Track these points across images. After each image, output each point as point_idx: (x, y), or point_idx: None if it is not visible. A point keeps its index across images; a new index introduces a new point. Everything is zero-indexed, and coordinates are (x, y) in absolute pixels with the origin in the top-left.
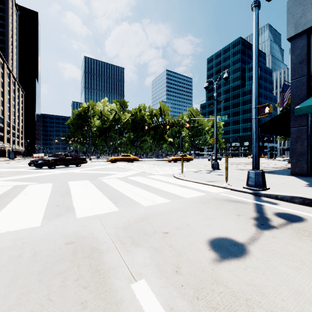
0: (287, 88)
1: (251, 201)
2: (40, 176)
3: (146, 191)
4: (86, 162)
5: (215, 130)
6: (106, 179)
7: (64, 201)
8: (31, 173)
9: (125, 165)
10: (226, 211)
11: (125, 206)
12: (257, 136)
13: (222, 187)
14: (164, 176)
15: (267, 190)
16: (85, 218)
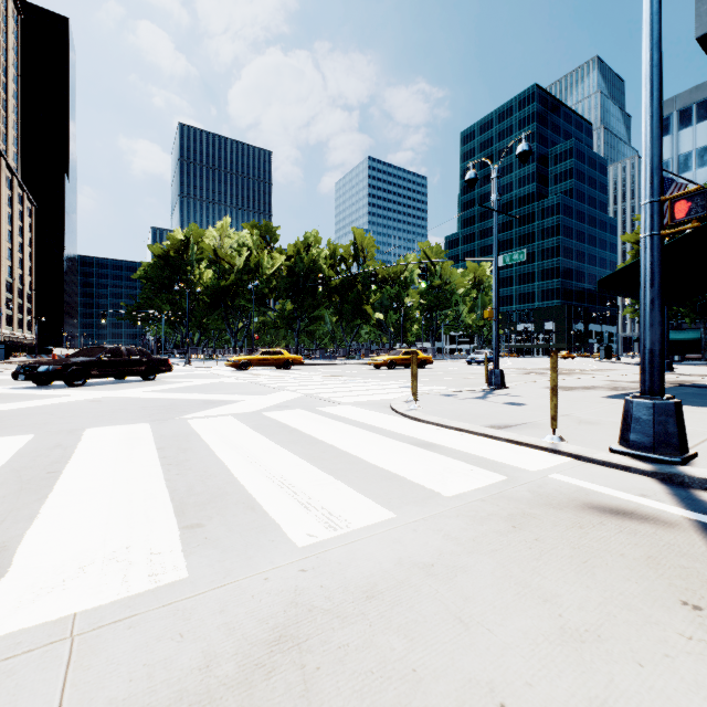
0: (668, 187)
1: (674, 510)
2: (21, 410)
3: (311, 468)
4: (169, 369)
5: (495, 288)
6: (203, 418)
7: (4, 520)
8: (8, 399)
9: (267, 378)
10: (623, 575)
11: (220, 547)
12: (657, 292)
13: (545, 448)
14: (365, 407)
15: (693, 461)
16: (6, 642)
